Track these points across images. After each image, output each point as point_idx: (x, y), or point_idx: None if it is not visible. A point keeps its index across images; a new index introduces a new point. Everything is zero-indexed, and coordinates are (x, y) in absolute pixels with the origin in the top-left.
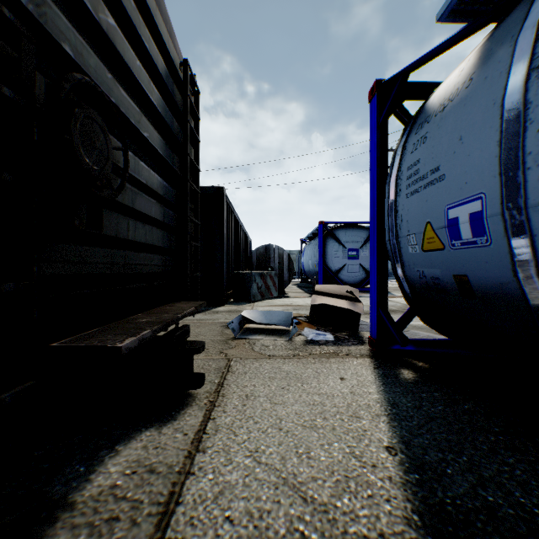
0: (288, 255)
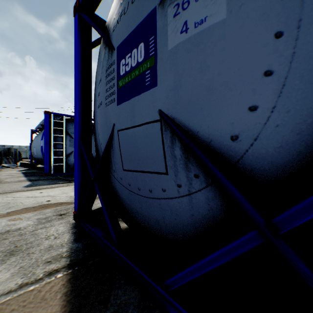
0: (19, 151)
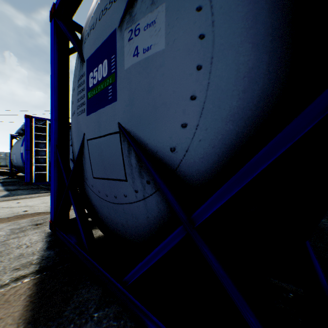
0: None
